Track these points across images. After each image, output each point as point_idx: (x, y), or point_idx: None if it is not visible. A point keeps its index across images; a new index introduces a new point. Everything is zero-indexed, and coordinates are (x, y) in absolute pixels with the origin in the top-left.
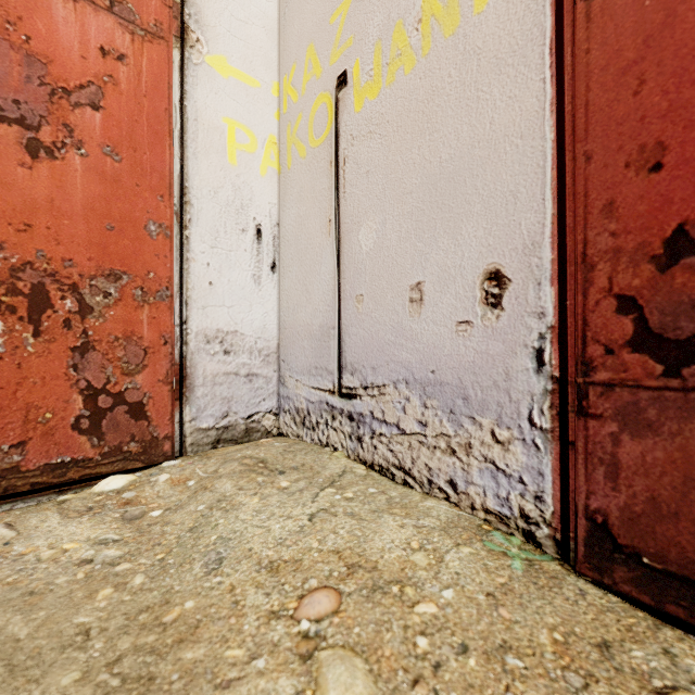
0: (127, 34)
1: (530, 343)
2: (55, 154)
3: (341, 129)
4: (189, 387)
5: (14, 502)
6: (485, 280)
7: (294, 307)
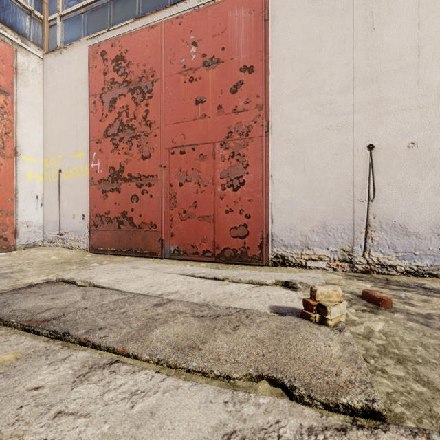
0: (3, 159)
1: (87, 225)
2: None
3: (60, 181)
4: (18, 234)
5: None
6: (83, 216)
7: (48, 215)
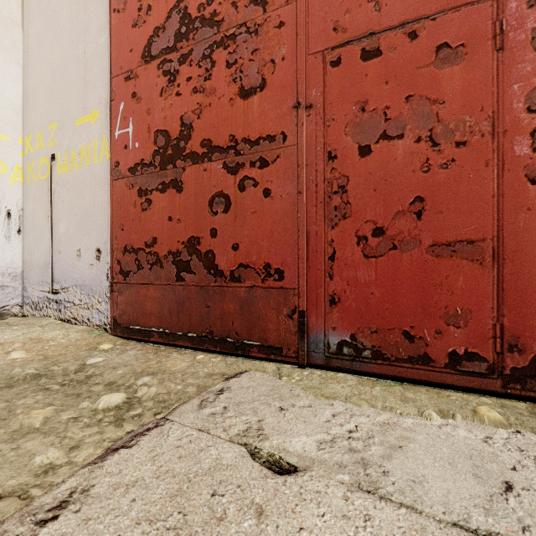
0: None
1: (106, 272)
2: None
3: (53, 178)
4: None
5: None
6: (97, 251)
7: (32, 253)
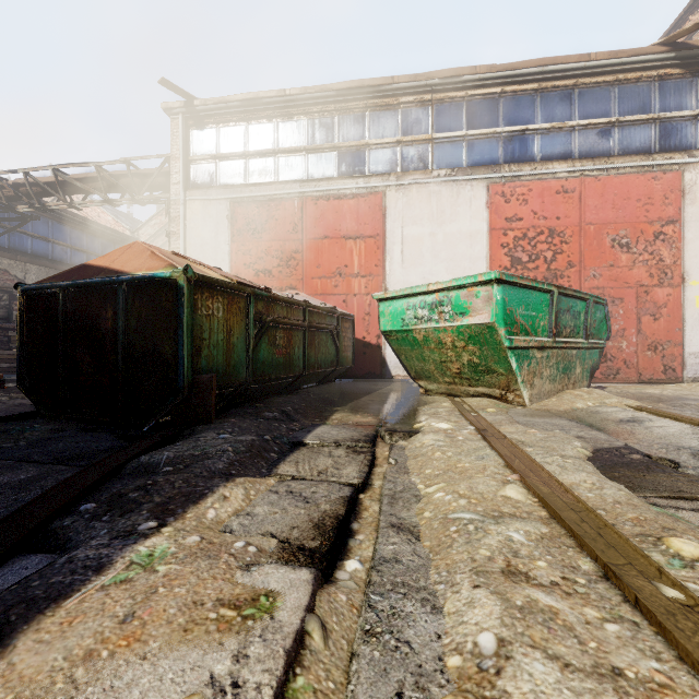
0: (671, 289)
1: None
2: (658, 319)
3: None
4: (684, 366)
5: (651, 384)
6: None
7: None
